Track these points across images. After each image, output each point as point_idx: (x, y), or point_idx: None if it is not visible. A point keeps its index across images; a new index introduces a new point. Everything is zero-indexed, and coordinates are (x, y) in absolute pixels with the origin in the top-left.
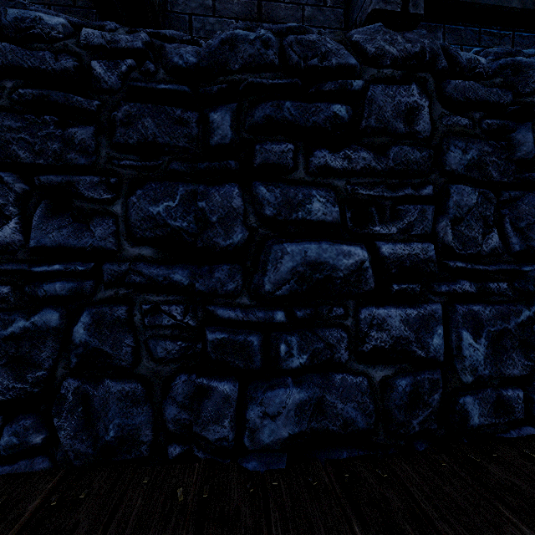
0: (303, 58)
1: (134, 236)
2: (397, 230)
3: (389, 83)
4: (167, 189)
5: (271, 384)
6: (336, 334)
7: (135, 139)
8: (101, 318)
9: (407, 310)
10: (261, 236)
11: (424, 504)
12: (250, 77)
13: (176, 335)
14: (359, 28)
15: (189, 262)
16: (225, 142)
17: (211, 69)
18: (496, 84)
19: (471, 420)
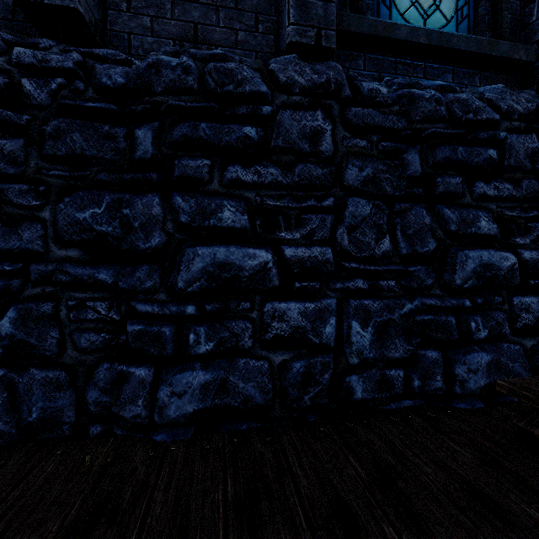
0: (220, 84)
1: (61, 240)
2: (300, 236)
3: (299, 108)
4: (94, 197)
5: (181, 368)
6: (241, 325)
7: (64, 151)
8: (27, 313)
9: (306, 304)
10: (177, 241)
11: (291, 457)
12: (171, 99)
13: (100, 328)
14: (282, 55)
15: (115, 263)
16: (146, 157)
17: (139, 90)
18: (394, 112)
19: (354, 395)
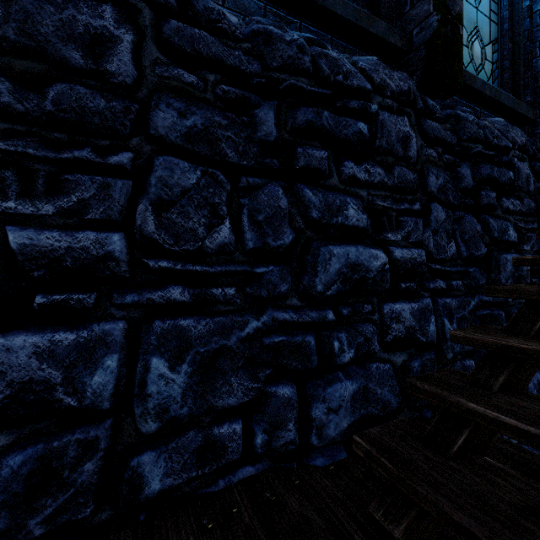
0: None
1: None
2: (56, 210)
3: None
4: None
5: None
6: None
7: None
8: None
9: (56, 335)
10: None
11: None
12: None
13: None
14: None
15: None
16: None
17: None
18: (244, 50)
19: (146, 489)
